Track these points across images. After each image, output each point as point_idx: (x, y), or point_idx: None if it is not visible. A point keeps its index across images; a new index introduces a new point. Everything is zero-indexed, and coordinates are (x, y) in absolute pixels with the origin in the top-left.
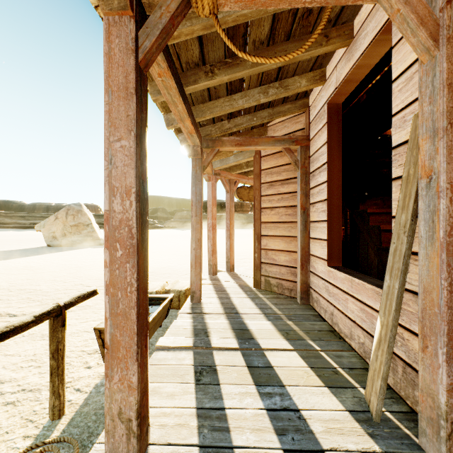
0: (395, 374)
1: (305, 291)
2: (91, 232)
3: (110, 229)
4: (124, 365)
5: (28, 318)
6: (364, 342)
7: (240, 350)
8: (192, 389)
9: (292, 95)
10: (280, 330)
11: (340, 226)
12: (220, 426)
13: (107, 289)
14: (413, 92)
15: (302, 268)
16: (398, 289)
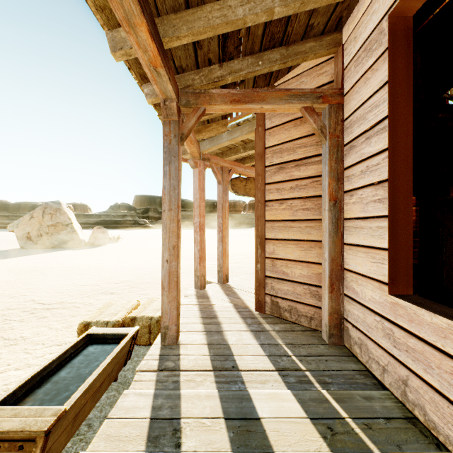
0: None
1: (336, 324)
2: (71, 233)
3: None
4: None
5: None
6: None
7: None
8: None
9: (319, 21)
10: (316, 420)
11: (410, 225)
12: None
13: None
14: None
15: (332, 290)
16: None
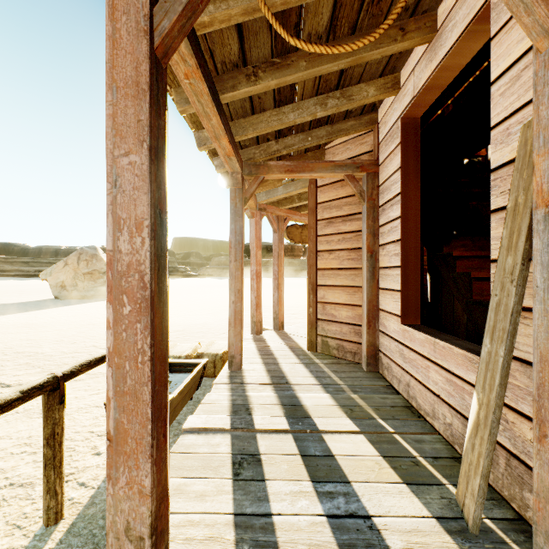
0: (495, 466)
1: (373, 355)
2: None
3: (114, 276)
4: (133, 463)
5: (12, 395)
6: (452, 423)
7: (291, 433)
8: (228, 487)
9: (357, 108)
10: (342, 406)
11: (418, 273)
12: (265, 540)
13: (111, 359)
14: (521, 95)
15: (369, 326)
16: (503, 357)
